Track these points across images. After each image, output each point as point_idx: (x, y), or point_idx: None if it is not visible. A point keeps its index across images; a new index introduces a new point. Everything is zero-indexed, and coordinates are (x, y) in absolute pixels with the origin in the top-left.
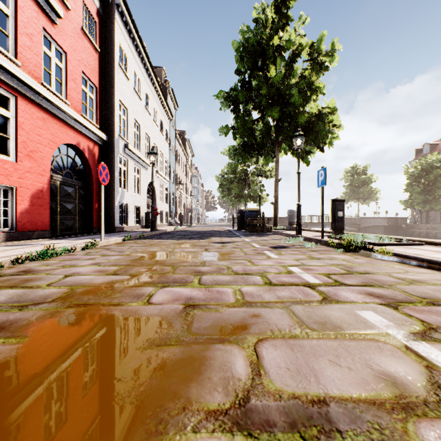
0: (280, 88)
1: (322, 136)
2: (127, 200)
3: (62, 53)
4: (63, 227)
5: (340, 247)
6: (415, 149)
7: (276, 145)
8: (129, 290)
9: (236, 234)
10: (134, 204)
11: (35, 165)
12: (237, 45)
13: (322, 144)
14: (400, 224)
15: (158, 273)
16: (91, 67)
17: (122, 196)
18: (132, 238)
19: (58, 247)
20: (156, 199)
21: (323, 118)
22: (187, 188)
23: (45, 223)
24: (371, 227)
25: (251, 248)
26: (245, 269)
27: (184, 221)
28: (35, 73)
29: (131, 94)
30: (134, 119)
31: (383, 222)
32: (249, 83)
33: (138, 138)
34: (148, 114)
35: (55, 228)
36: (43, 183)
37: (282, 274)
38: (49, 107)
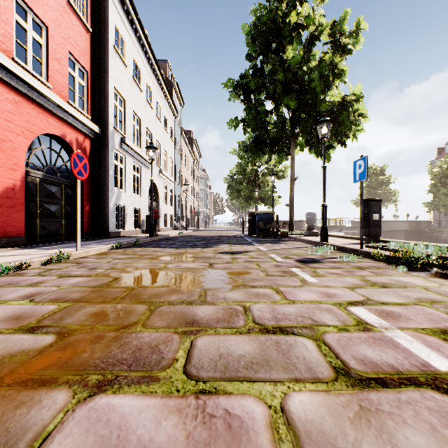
0: (297, 73)
1: (345, 127)
2: (125, 202)
3: (42, 26)
4: (44, 233)
5: (393, 262)
6: (437, 148)
7: (292, 139)
8: (0, 408)
9: (248, 240)
10: (132, 207)
11: (3, 157)
12: (247, 29)
13: (344, 138)
14: (423, 228)
15: (116, 325)
16: (80, 48)
17: (119, 197)
18: (123, 245)
19: (7, 261)
20: (159, 201)
21: (347, 106)
22: (193, 190)
23: (18, 228)
24: (391, 231)
25: (272, 262)
26: (276, 314)
27: (191, 225)
28: (3, 44)
29: (129, 84)
30: (133, 112)
31: (404, 226)
32: (261, 70)
33: (138, 134)
34: (150, 108)
35: (33, 234)
36: (14, 180)
37: (353, 332)
38: (23, 88)
